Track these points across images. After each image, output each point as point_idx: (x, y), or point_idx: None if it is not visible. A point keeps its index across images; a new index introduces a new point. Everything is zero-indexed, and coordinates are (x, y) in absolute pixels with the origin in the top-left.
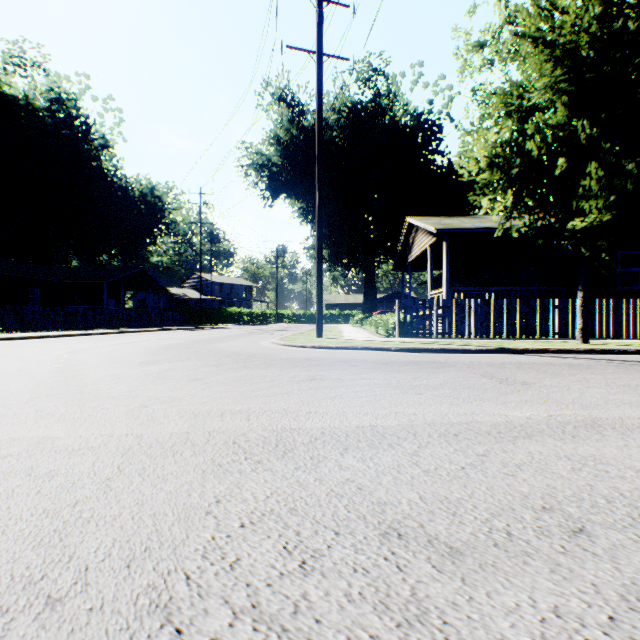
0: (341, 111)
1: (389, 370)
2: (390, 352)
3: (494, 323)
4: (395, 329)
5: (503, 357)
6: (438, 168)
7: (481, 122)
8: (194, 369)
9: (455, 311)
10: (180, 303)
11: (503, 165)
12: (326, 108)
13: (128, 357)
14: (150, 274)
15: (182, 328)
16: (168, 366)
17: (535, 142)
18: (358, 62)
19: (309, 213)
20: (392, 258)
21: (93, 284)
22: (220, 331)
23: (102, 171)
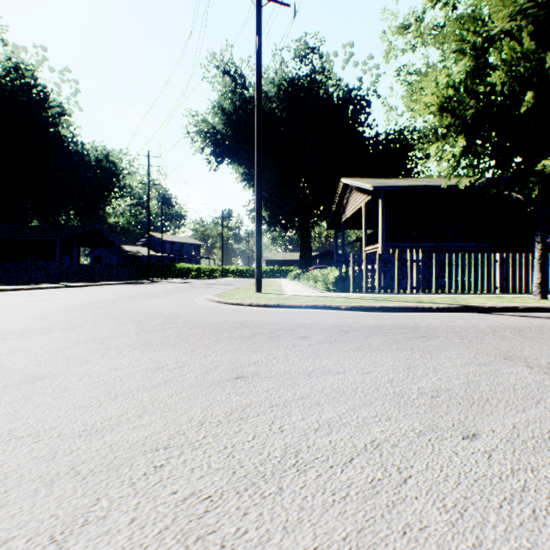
0: (280, 84)
1: (357, 346)
2: (340, 311)
3: (436, 277)
4: (336, 283)
5: (476, 318)
6: (367, 138)
7: (428, 67)
8: (59, 349)
9: (397, 265)
10: (134, 259)
11: (454, 109)
12: (266, 82)
13: (1, 323)
14: (103, 232)
15: (128, 282)
16: (28, 342)
17: (499, 75)
18: (295, 41)
19: (251, 178)
20: (325, 219)
21: (47, 241)
22: (163, 285)
23: (59, 137)
